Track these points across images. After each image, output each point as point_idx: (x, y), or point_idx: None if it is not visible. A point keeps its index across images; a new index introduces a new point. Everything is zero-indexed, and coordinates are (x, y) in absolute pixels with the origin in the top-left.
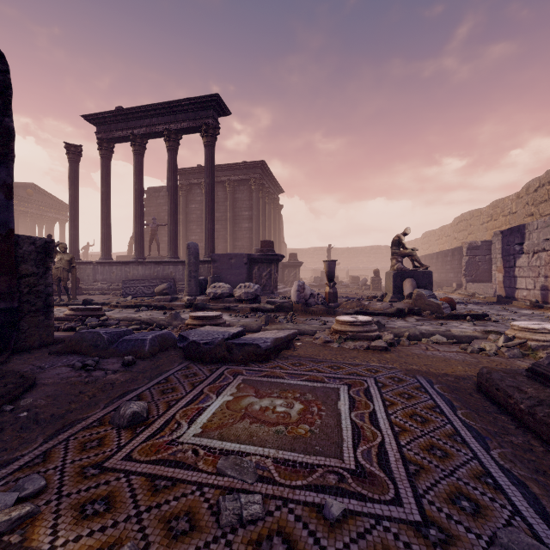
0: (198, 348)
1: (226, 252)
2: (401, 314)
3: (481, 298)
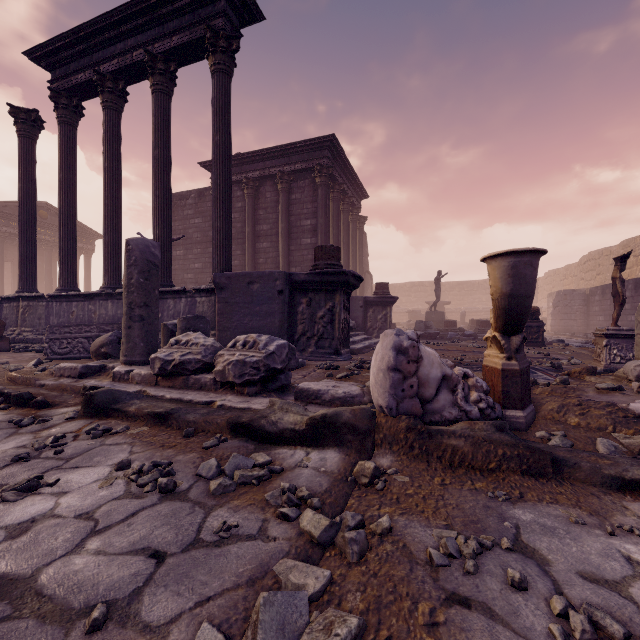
0: None
1: None
2: None
3: None
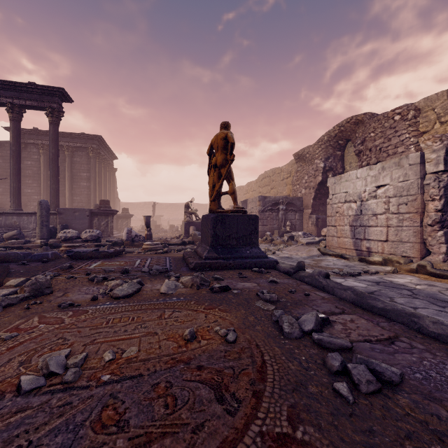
0: (80, 254)
1: (64, 205)
2: (184, 244)
3: None
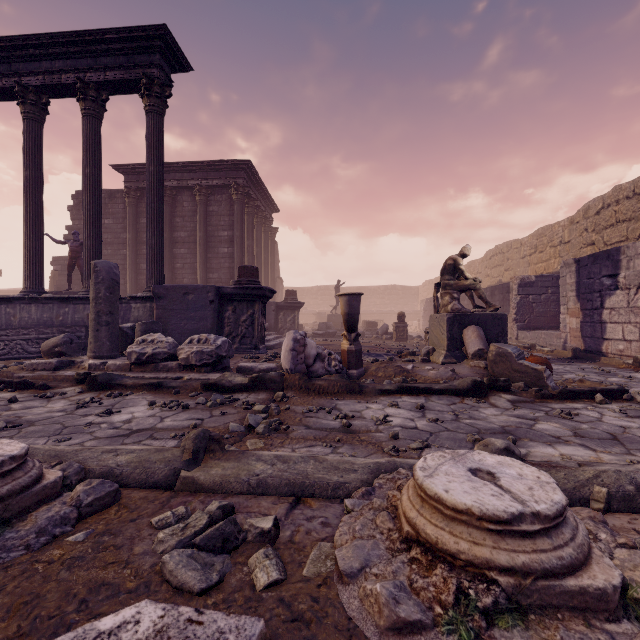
0: None
1: None
2: (480, 390)
3: (546, 352)
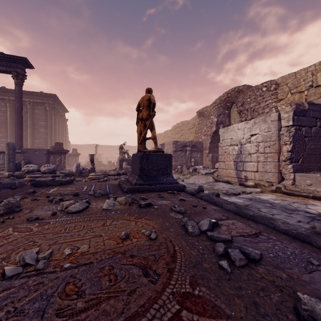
0: (41, 182)
1: (27, 146)
2: (119, 174)
3: None
